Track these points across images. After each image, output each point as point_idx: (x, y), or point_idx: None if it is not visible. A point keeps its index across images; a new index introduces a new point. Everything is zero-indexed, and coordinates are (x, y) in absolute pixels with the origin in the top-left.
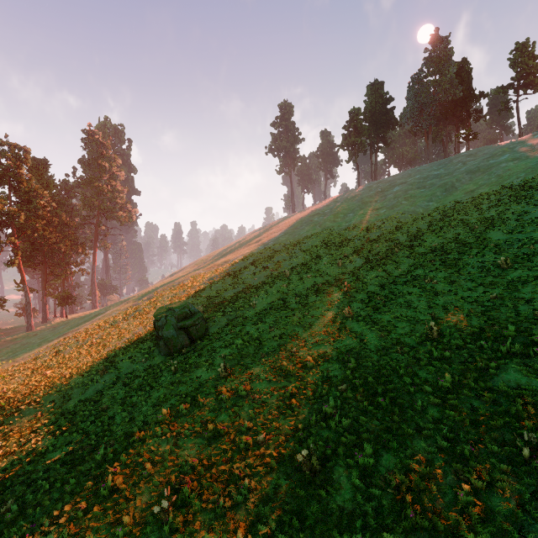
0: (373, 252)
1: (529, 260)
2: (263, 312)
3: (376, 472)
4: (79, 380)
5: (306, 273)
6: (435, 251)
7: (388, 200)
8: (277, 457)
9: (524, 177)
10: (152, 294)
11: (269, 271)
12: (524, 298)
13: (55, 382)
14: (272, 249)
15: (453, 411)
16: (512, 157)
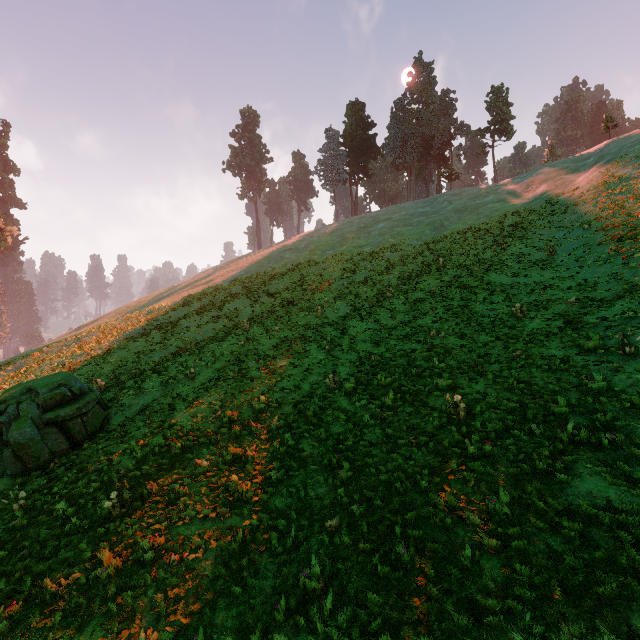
0: (360, 297)
1: (543, 307)
2: (206, 385)
3: None
4: None
5: (273, 325)
6: (436, 297)
7: (373, 237)
8: None
9: (514, 218)
10: (25, 360)
11: (221, 323)
12: (555, 355)
13: None
14: (228, 291)
15: (525, 564)
16: (497, 198)
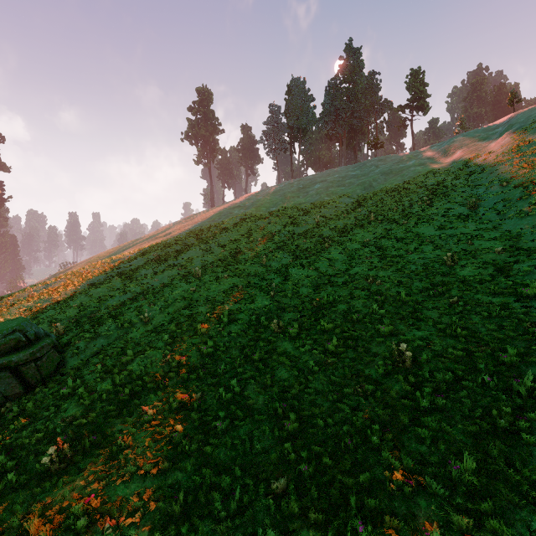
0: (301, 248)
1: (472, 256)
2: (158, 329)
3: None
4: None
5: (223, 272)
6: (370, 247)
7: (311, 196)
8: None
9: (435, 179)
10: None
11: (176, 270)
12: (492, 302)
13: None
14: (183, 243)
15: None
16: (418, 163)
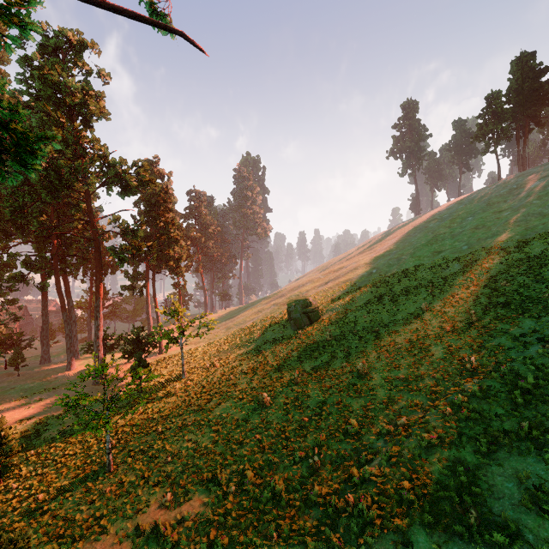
0: (474, 258)
1: None
2: (362, 306)
3: (396, 375)
4: (246, 339)
5: (404, 278)
6: (530, 257)
7: (518, 200)
8: (350, 370)
9: None
10: (283, 293)
11: (374, 276)
12: None
13: (233, 340)
14: (381, 256)
15: (452, 355)
16: None
